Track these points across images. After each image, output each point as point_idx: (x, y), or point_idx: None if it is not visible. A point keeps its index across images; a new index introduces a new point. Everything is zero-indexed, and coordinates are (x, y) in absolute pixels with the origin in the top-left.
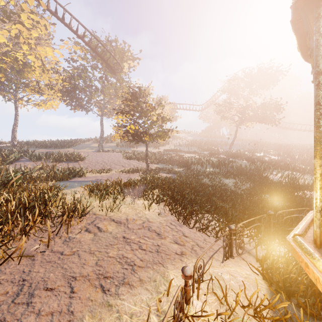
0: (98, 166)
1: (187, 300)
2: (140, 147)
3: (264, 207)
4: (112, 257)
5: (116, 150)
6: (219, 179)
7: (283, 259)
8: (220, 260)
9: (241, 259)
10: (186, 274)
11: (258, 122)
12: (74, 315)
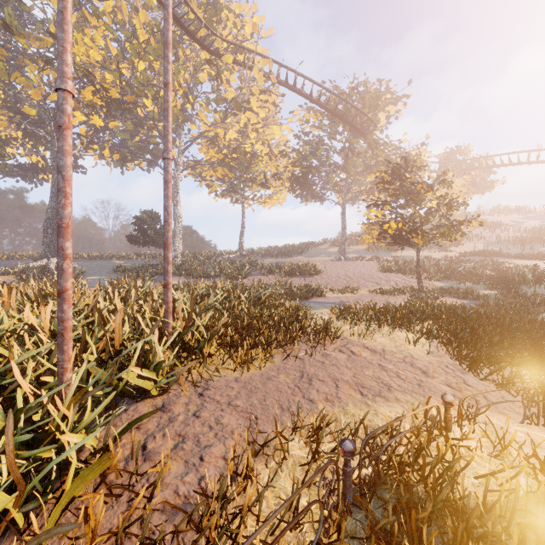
0: (340, 282)
1: (446, 424)
2: (408, 249)
3: None
4: (368, 376)
5: (365, 257)
6: None
7: None
8: (517, 420)
9: None
10: (445, 400)
11: None
12: (341, 400)
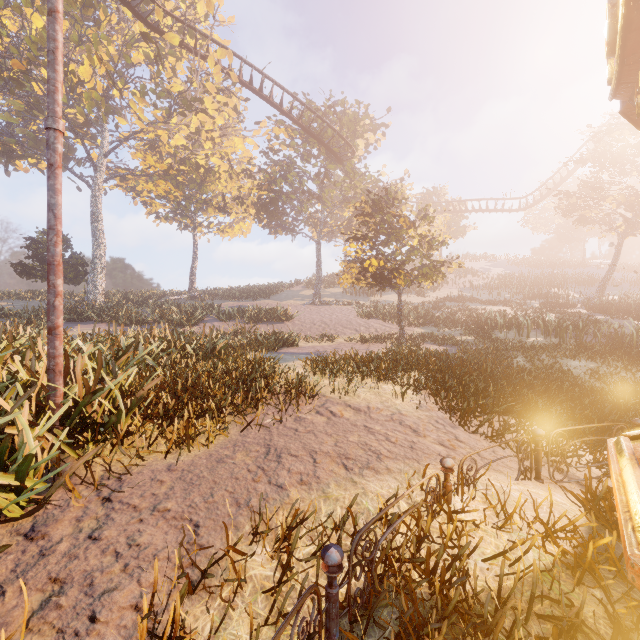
0: (315, 329)
1: (446, 495)
2: (387, 293)
3: None
4: (353, 442)
5: (343, 301)
6: (553, 360)
7: None
8: (512, 477)
9: (559, 488)
10: (445, 465)
11: None
12: (320, 480)
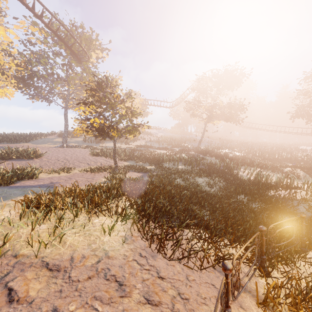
0: (58, 164)
1: None
2: (109, 142)
3: (242, 211)
4: None
5: (83, 146)
6: (192, 178)
7: (301, 311)
8: None
9: (239, 306)
10: None
11: (225, 120)
12: None
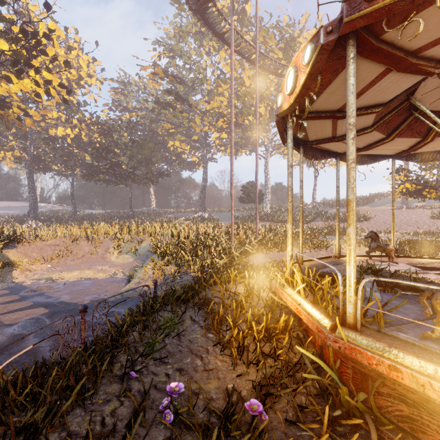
0: (383, 226)
1: None
2: None
3: None
4: None
5: (432, 205)
6: None
7: None
8: None
9: None
10: None
11: None
12: None
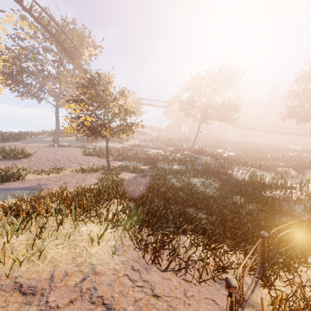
0: (47, 164)
1: None
2: (102, 141)
3: (239, 212)
4: None
5: (75, 145)
6: (187, 179)
7: None
8: None
9: None
10: None
11: (219, 120)
12: None
